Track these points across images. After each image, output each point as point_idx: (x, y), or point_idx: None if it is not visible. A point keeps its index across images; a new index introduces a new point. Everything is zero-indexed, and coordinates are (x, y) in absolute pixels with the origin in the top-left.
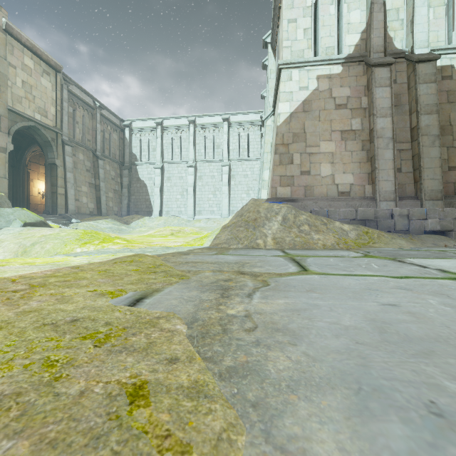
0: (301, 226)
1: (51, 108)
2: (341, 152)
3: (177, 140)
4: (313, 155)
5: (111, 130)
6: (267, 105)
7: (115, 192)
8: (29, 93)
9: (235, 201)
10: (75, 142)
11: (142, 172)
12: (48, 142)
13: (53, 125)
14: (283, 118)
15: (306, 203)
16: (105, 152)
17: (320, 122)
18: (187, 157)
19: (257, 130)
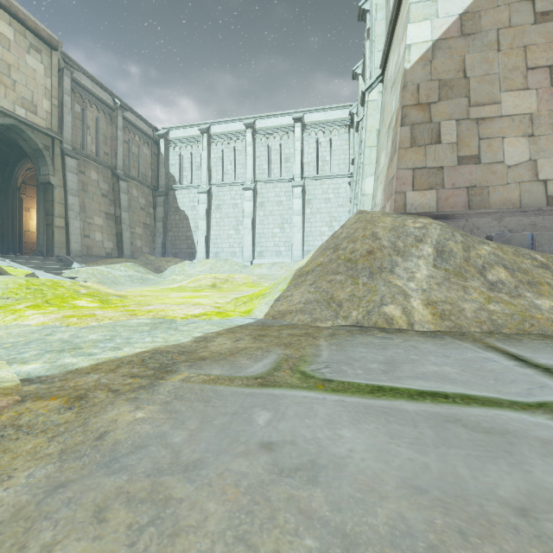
0: (489, 271)
1: (44, 102)
2: (552, 110)
3: (229, 152)
4: (486, 122)
5: (140, 141)
6: (367, 75)
7: (145, 227)
8: (6, 76)
9: (312, 238)
10: (85, 155)
11: (182, 200)
12: (38, 151)
13: (47, 127)
14: (418, 53)
15: (475, 221)
16: (131, 172)
17: (501, 54)
18: (244, 177)
19: (344, 132)
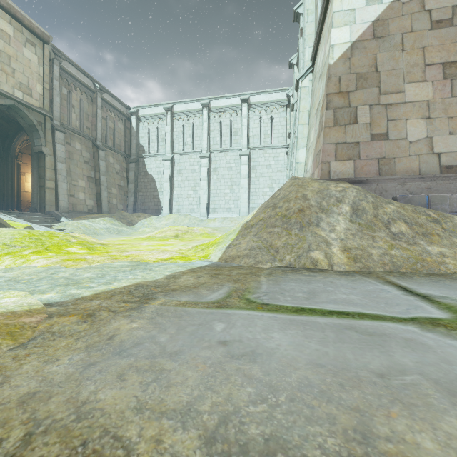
0: (392, 225)
1: (37, 86)
2: (444, 98)
3: (188, 127)
4: (393, 107)
5: (115, 118)
6: (300, 65)
7: (119, 188)
8: (7, 65)
9: (256, 197)
10: (71, 129)
11: (150, 165)
12: (33, 126)
13: (40, 106)
14: (340, 52)
15: (384, 185)
16: (108, 143)
17: (405, 53)
18: (200, 147)
19: (282, 111)
